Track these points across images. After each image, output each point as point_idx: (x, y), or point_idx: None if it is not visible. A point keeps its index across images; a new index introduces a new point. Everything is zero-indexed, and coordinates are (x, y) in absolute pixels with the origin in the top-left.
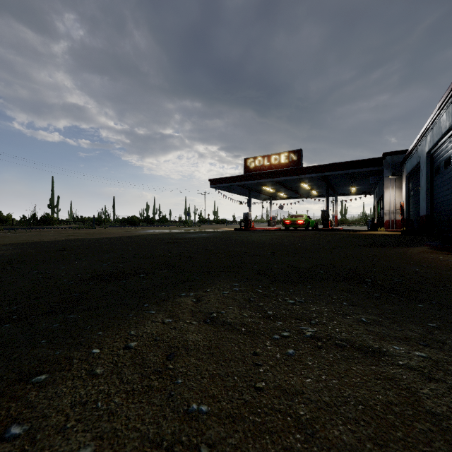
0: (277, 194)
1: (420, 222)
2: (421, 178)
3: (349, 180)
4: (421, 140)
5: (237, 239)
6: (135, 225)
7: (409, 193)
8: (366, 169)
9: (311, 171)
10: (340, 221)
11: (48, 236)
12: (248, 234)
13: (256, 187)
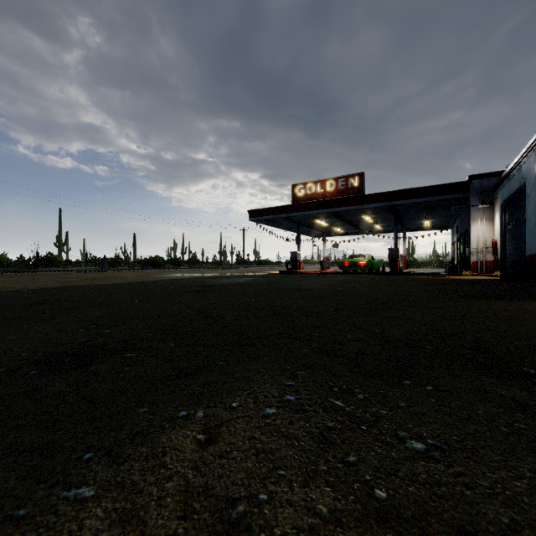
0: (332, 229)
1: (526, 263)
2: (527, 205)
3: (423, 211)
4: (527, 155)
5: (284, 286)
6: (158, 267)
7: (504, 226)
8: (447, 197)
9: (377, 200)
10: (408, 262)
11: (39, 282)
12: (297, 279)
13: (307, 220)
